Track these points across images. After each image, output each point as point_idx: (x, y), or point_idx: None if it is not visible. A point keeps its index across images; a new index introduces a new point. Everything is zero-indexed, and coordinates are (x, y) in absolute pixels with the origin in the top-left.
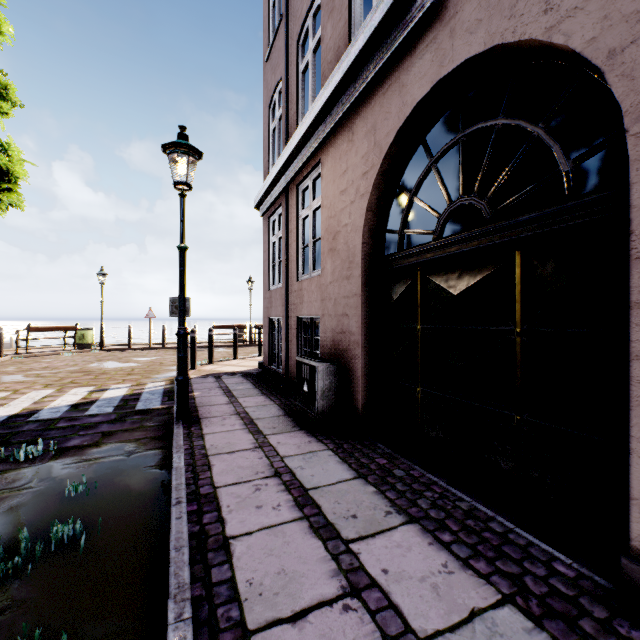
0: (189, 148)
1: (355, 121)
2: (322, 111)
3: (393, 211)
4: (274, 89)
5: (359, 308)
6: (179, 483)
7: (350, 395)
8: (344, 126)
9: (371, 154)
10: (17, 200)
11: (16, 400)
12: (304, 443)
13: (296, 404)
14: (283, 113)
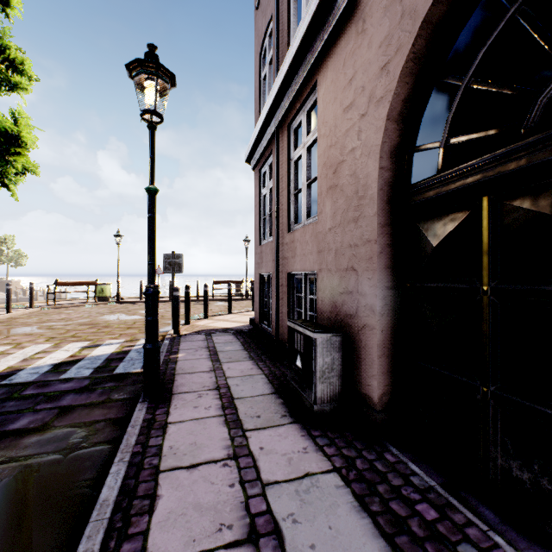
0: (157, 67)
1: (367, 2)
2: (320, 8)
3: (424, 121)
4: (264, 32)
5: (374, 259)
6: (88, 550)
7: (359, 378)
8: (350, 19)
9: (396, 32)
10: (33, 166)
11: (9, 356)
12: (297, 452)
13: (287, 379)
14: (273, 52)
